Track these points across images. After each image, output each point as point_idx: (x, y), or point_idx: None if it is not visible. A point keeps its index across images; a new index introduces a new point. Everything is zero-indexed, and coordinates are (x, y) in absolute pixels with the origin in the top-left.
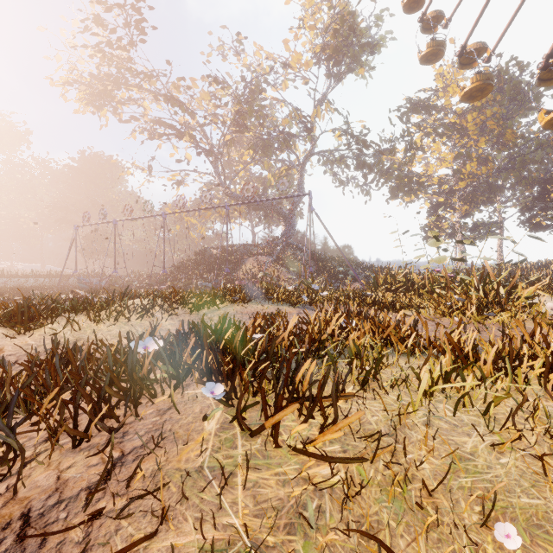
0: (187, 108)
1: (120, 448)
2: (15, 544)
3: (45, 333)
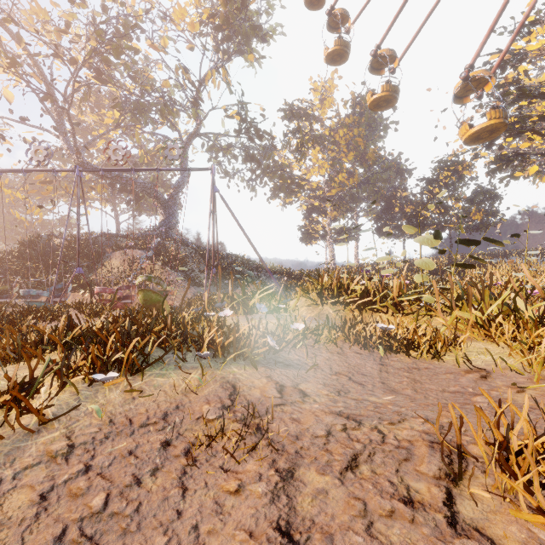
0: (3, 11)
1: None
2: None
3: None
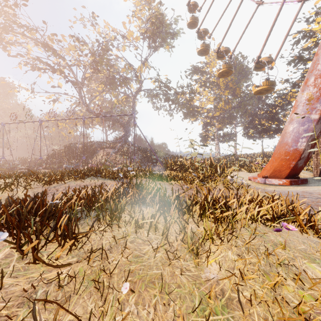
0: (58, 54)
1: None
2: None
3: None
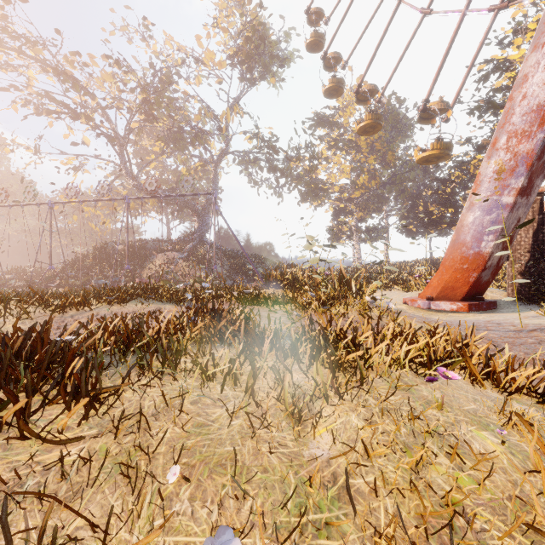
0: (83, 87)
1: None
2: None
3: None
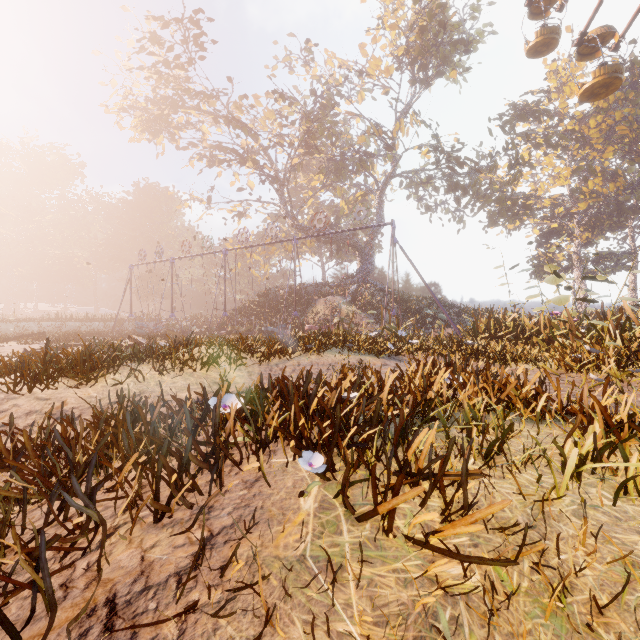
0: (250, 130)
1: (207, 527)
2: (103, 636)
3: (107, 384)
